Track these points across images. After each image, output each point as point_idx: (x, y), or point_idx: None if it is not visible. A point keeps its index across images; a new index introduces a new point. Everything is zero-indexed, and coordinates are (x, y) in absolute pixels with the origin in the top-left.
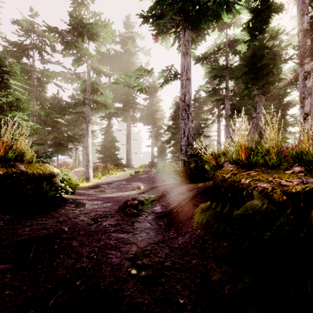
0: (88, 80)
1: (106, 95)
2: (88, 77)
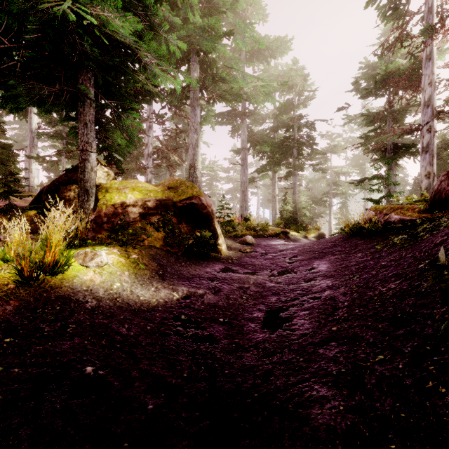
0: (331, 179)
1: (343, 184)
2: (331, 177)
